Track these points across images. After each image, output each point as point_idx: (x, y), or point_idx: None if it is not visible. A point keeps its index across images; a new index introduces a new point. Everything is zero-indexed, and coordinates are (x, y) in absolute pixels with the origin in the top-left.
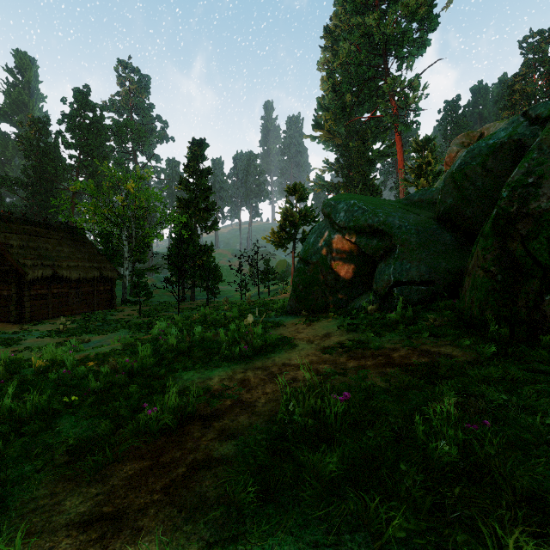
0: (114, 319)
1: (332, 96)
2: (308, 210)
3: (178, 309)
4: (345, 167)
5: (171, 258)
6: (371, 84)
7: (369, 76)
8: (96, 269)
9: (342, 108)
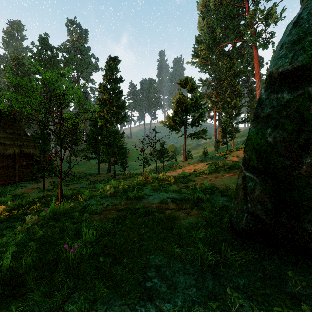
0: (13, 194)
1: (206, 31)
2: (197, 98)
3: (59, 189)
4: (216, 79)
5: (89, 140)
6: (234, 21)
7: (234, 14)
8: (17, 146)
9: (213, 40)
